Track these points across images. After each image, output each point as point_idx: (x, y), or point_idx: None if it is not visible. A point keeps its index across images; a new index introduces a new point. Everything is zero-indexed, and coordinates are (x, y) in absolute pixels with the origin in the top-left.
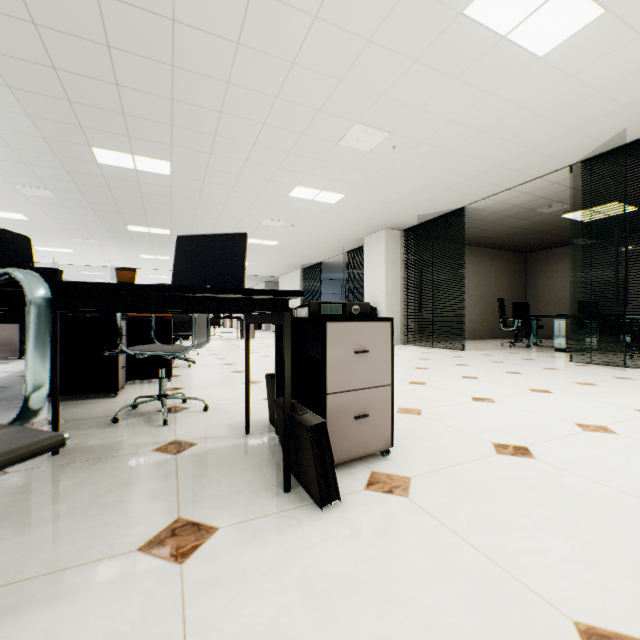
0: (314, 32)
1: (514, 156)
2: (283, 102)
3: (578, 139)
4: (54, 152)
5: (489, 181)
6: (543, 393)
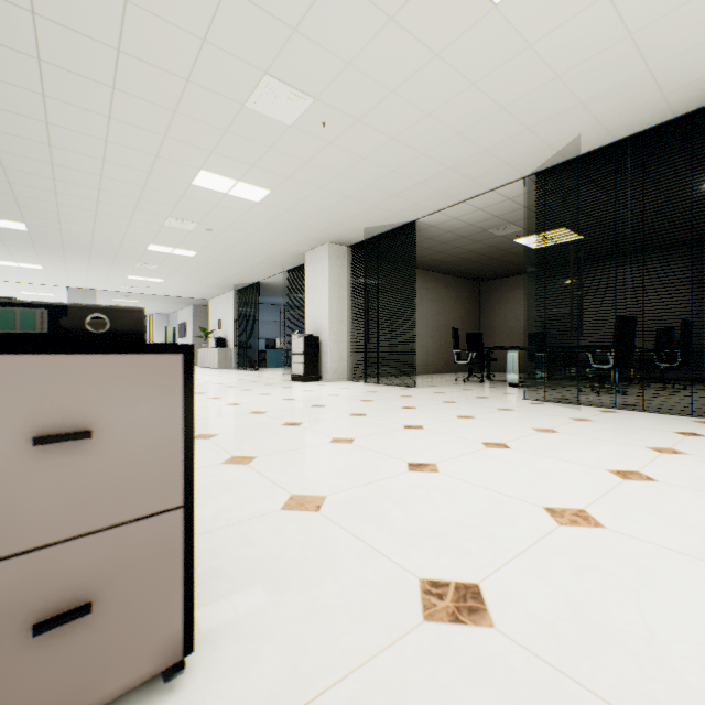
0: None
1: (467, 157)
2: (140, 12)
3: (534, 143)
4: None
5: (441, 189)
6: (500, 449)
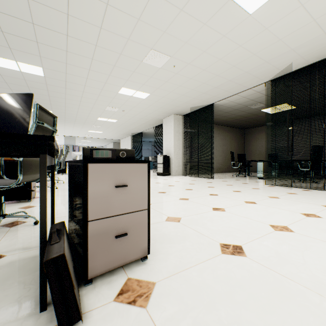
0: None
1: (238, 75)
2: (105, 31)
3: (269, 67)
4: None
5: (225, 89)
6: (252, 204)
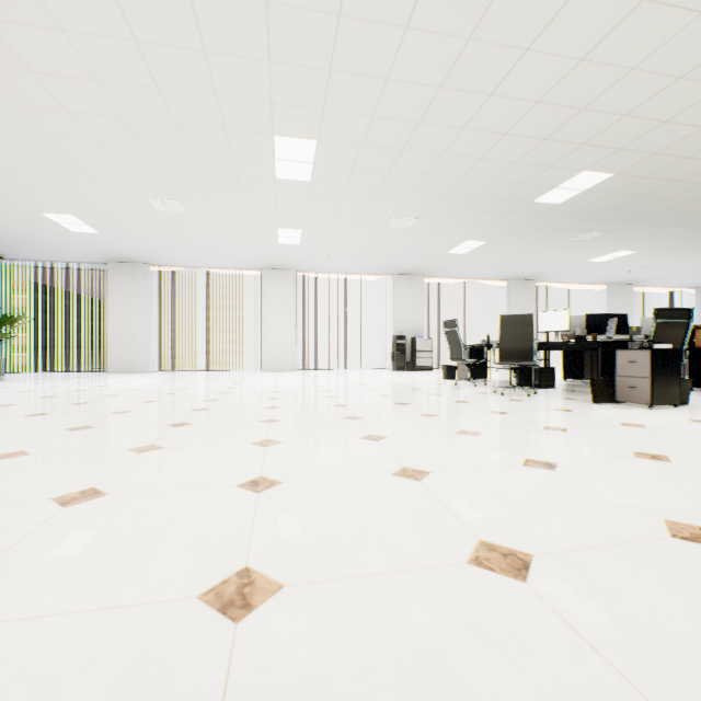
0: None
1: None
2: None
3: None
4: None
5: None
6: None
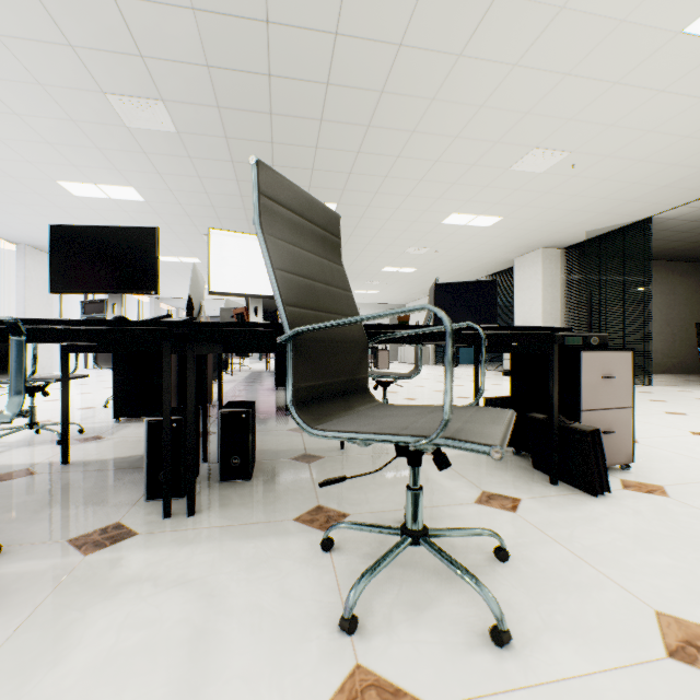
0: (510, 77)
1: None
2: (461, 140)
3: None
4: (244, 206)
5: (689, 186)
6: None
